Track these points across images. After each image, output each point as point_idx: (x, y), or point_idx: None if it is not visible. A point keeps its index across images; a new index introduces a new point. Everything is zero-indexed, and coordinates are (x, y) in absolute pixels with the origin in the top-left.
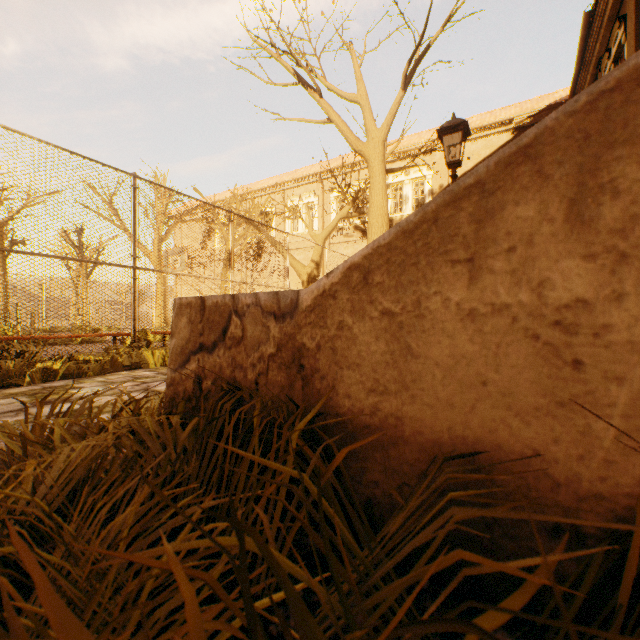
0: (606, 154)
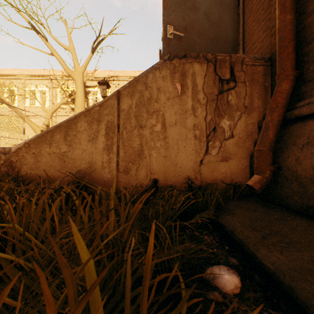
0: (69, 130)
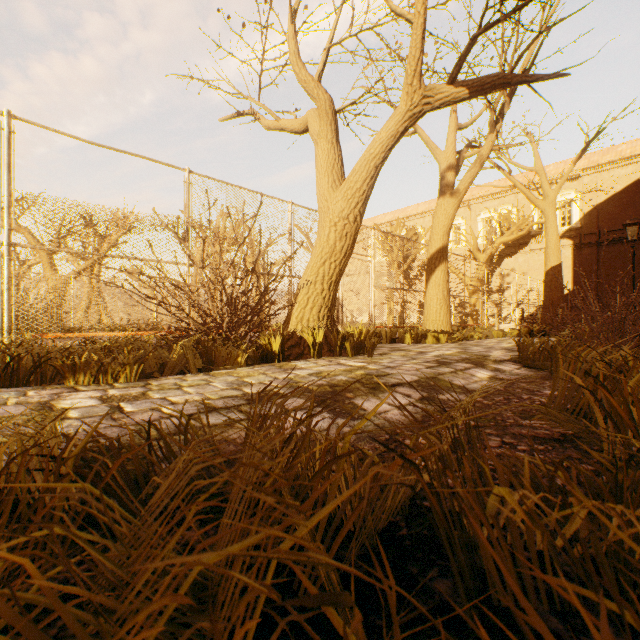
0: None
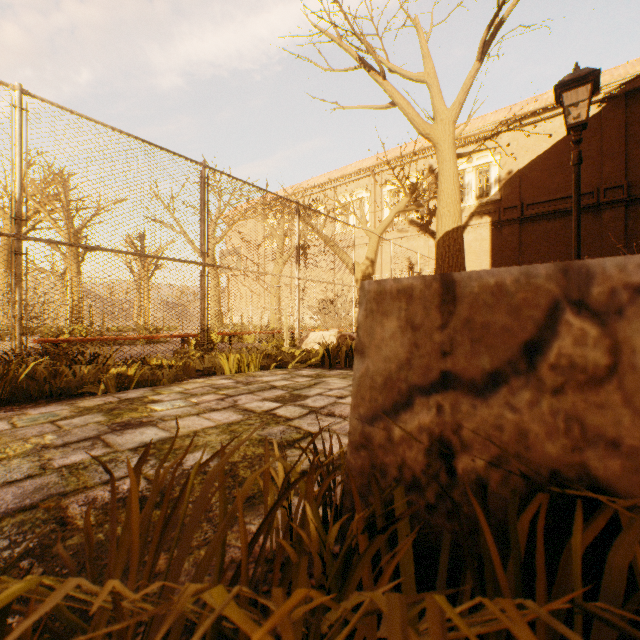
0: None
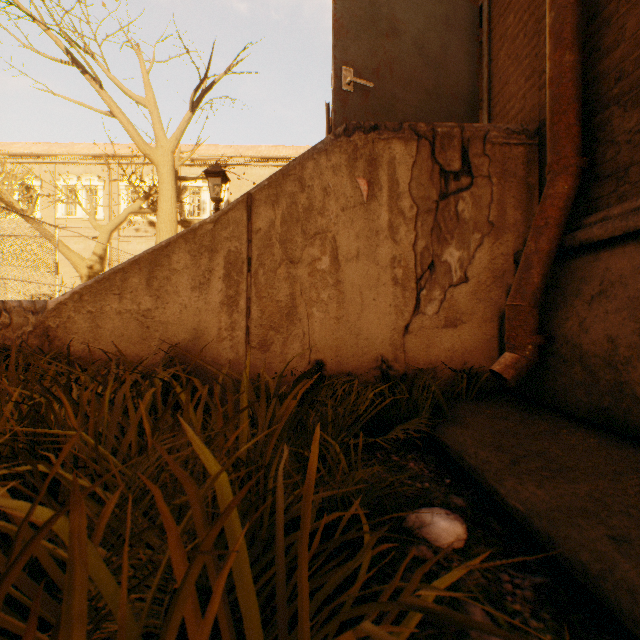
0: (156, 268)
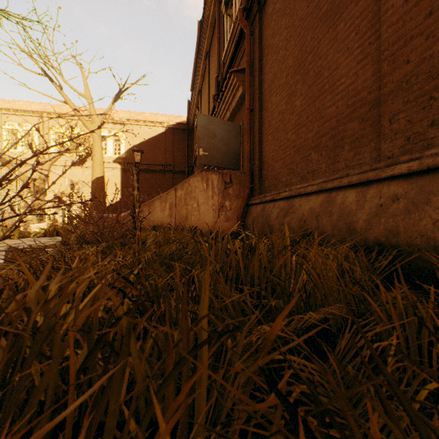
0: (151, 206)
